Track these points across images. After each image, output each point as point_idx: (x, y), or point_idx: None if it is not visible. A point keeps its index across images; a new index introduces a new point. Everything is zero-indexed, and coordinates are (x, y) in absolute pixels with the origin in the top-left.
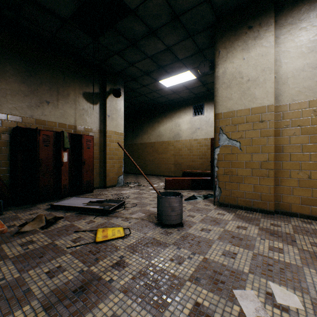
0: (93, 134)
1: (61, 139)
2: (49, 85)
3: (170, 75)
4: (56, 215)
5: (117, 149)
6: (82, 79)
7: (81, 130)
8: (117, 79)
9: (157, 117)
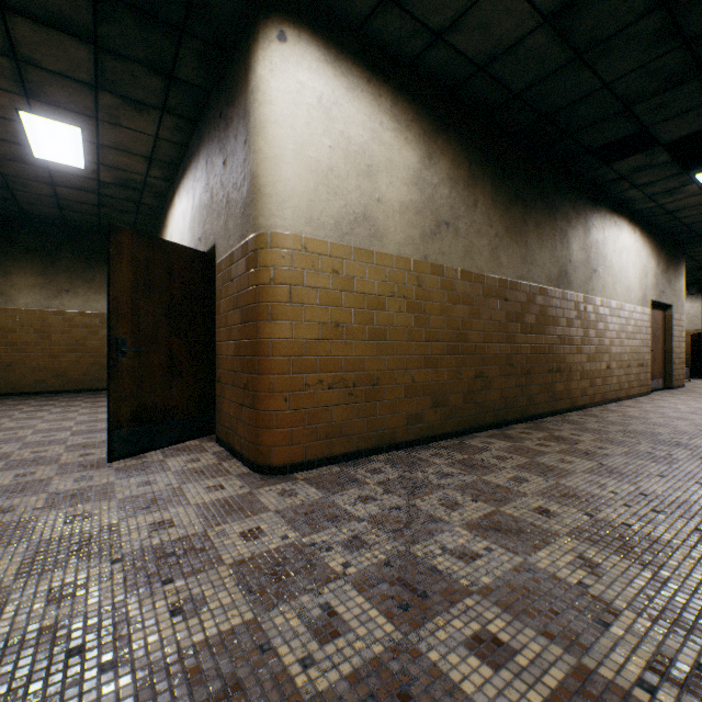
0: None
1: None
2: None
3: None
4: None
5: None
6: None
7: None
8: None
9: None
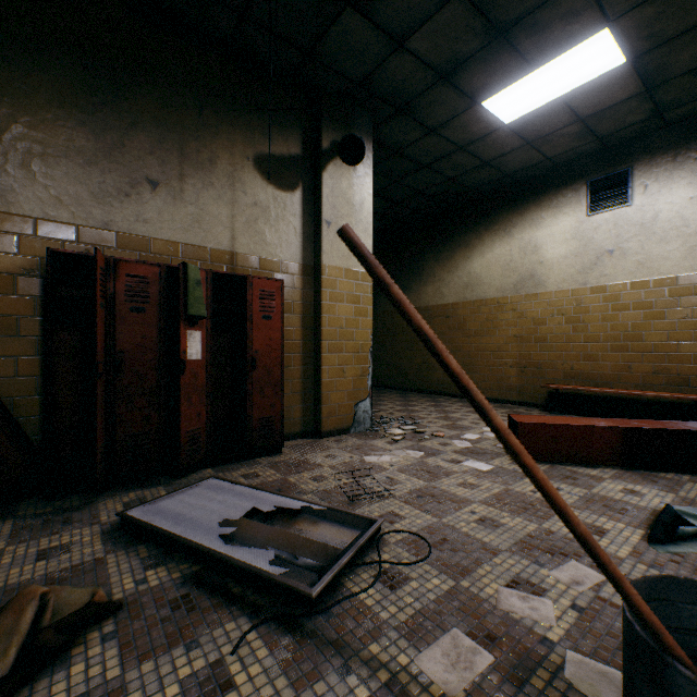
0: (284, 278)
1: (179, 288)
2: (158, 134)
3: (527, 67)
4: (110, 581)
5: (352, 323)
6: (254, 117)
7: (251, 265)
8: (352, 114)
9: (462, 233)
